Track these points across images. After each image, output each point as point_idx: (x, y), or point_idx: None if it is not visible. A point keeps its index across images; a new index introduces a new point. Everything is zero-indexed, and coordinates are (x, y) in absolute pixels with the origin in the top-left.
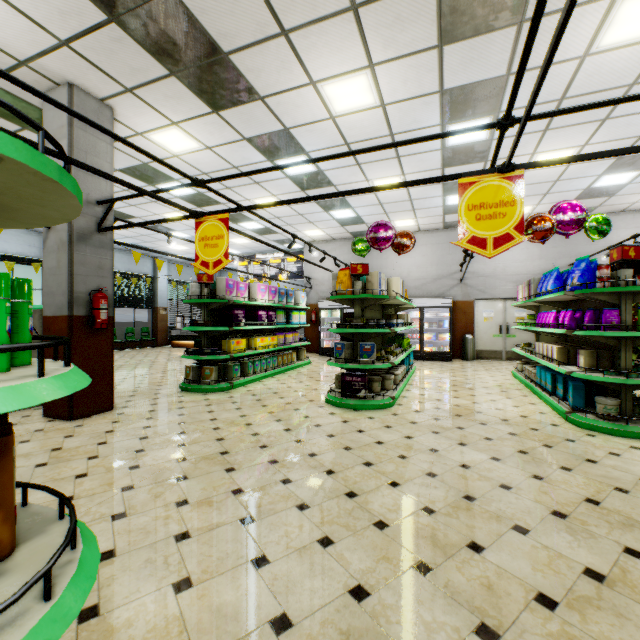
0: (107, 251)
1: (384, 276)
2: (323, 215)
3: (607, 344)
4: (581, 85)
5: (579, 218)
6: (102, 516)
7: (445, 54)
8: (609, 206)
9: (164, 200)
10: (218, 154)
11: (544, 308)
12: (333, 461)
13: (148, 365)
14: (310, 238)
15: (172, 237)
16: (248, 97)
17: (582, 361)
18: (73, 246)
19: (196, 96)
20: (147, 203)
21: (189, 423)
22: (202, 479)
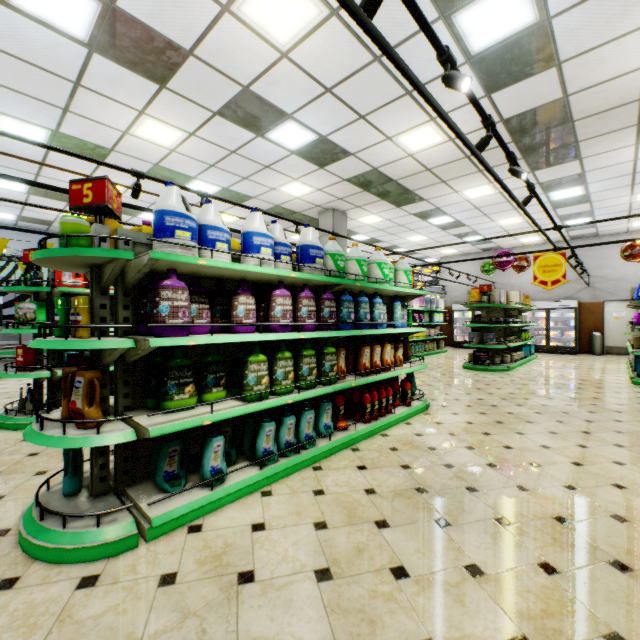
0: None
1: (503, 291)
2: (457, 241)
3: None
4: None
5: None
6: None
7: (536, 173)
8: None
9: None
10: (392, 221)
11: None
12: (469, 383)
13: None
14: (444, 254)
15: None
16: (418, 201)
17: None
18: None
19: (390, 204)
20: None
21: None
22: None
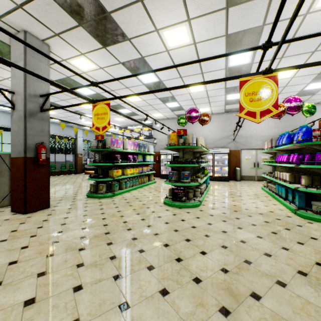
0: (46, 122)
1: (195, 136)
2: (162, 105)
3: (317, 172)
4: (303, 31)
5: (299, 105)
6: (32, 274)
7: (229, 13)
8: (311, 100)
9: (74, 92)
10: (106, 71)
11: (279, 153)
12: (168, 238)
13: (71, 183)
14: (155, 118)
15: (84, 117)
16: (122, 38)
17: (303, 182)
18: (26, 119)
19: (93, 38)
20: (70, 99)
21: (89, 215)
22: (93, 249)
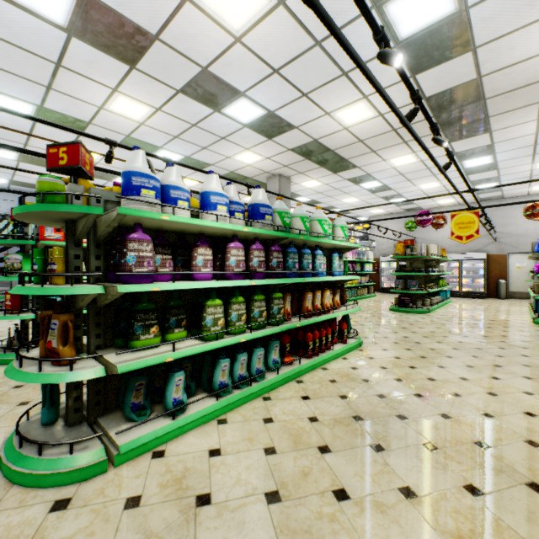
0: None
1: (424, 245)
2: (384, 202)
3: None
4: None
5: None
6: None
7: (452, 144)
8: None
9: None
10: (329, 185)
11: None
12: (396, 323)
13: None
14: (373, 214)
15: None
16: (352, 168)
17: None
18: None
19: (328, 171)
20: None
21: None
22: None
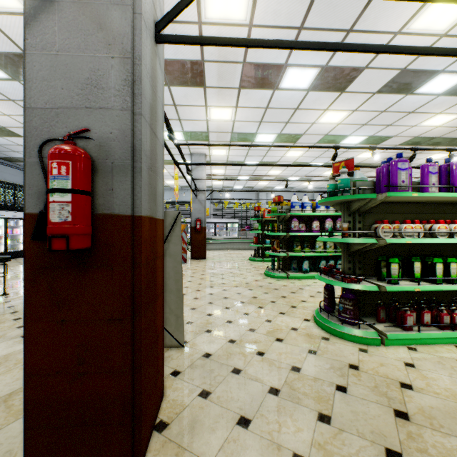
0: None
1: None
2: None
3: None
4: None
5: None
6: None
7: None
8: None
9: None
10: None
11: None
12: None
13: None
14: None
15: None
16: None
17: None
18: None
19: (446, 146)
20: (418, 174)
21: None
22: None
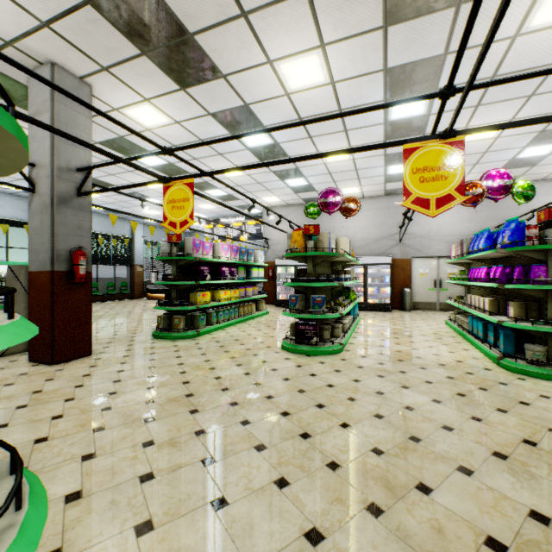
0: (86, 213)
1: (333, 236)
2: (279, 183)
3: (534, 296)
4: (511, 64)
5: (507, 184)
6: (73, 457)
7: (389, 34)
8: (531, 175)
9: (135, 166)
10: (186, 128)
11: (474, 265)
12: (288, 403)
13: (125, 315)
14: (268, 204)
15: (147, 203)
16: (212, 75)
17: (512, 312)
18: (55, 208)
19: (165, 74)
20: (124, 173)
21: (159, 367)
22: (168, 420)
